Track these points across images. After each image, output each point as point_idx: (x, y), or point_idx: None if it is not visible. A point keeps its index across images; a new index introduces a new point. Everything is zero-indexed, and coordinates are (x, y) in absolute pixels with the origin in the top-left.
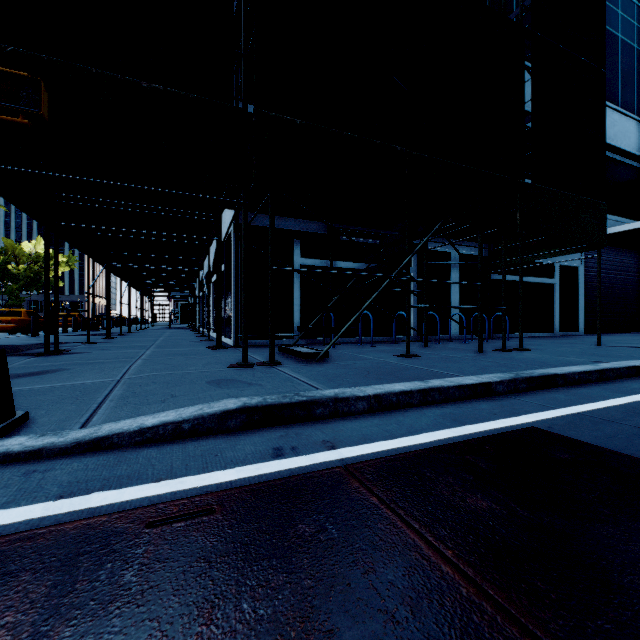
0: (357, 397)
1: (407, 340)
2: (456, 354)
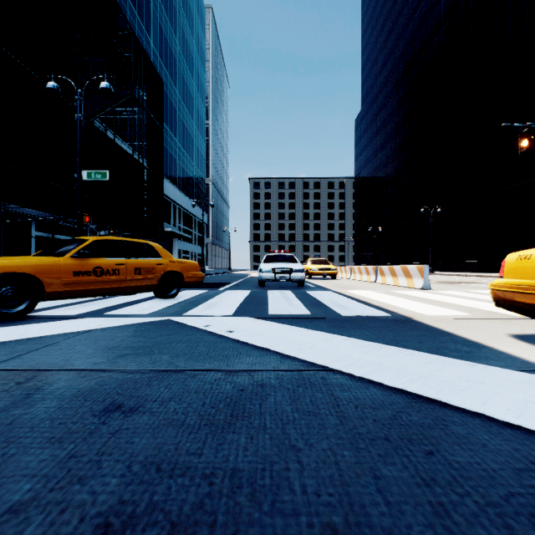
0: None
1: None
2: None
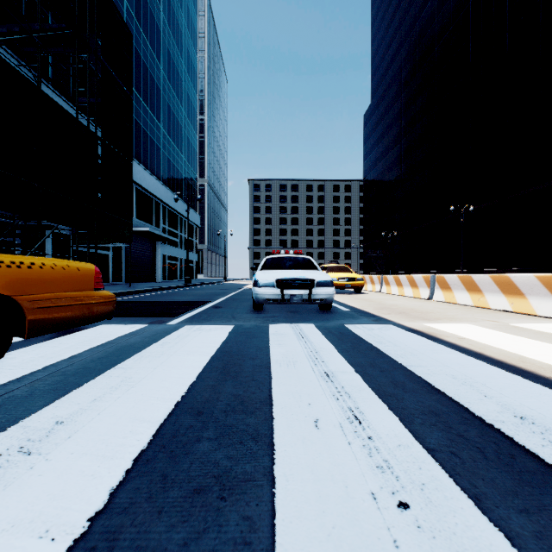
0: None
1: None
2: None
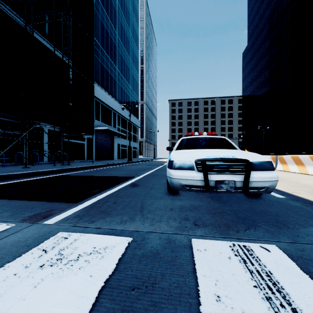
0: (14, 174)
1: (25, 162)
2: (45, 166)
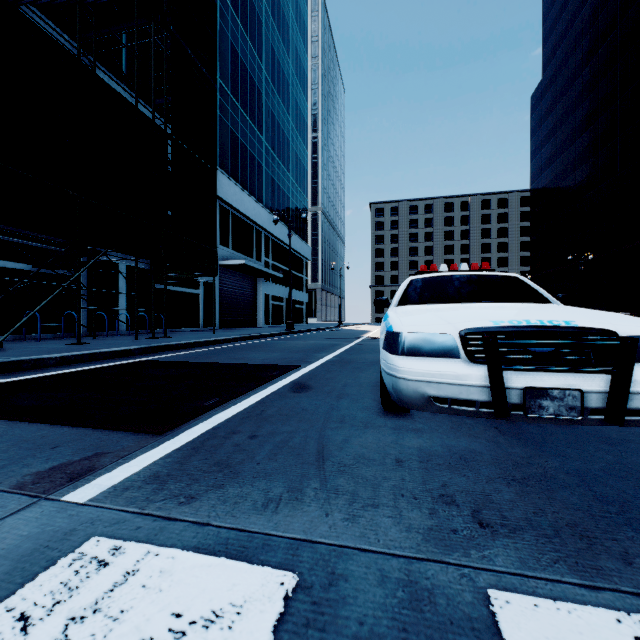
0: (50, 358)
1: (78, 332)
2: (119, 341)
